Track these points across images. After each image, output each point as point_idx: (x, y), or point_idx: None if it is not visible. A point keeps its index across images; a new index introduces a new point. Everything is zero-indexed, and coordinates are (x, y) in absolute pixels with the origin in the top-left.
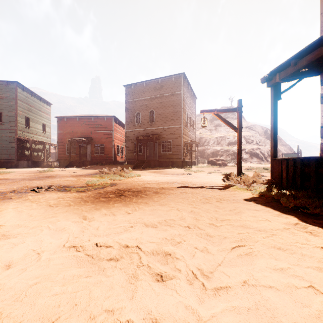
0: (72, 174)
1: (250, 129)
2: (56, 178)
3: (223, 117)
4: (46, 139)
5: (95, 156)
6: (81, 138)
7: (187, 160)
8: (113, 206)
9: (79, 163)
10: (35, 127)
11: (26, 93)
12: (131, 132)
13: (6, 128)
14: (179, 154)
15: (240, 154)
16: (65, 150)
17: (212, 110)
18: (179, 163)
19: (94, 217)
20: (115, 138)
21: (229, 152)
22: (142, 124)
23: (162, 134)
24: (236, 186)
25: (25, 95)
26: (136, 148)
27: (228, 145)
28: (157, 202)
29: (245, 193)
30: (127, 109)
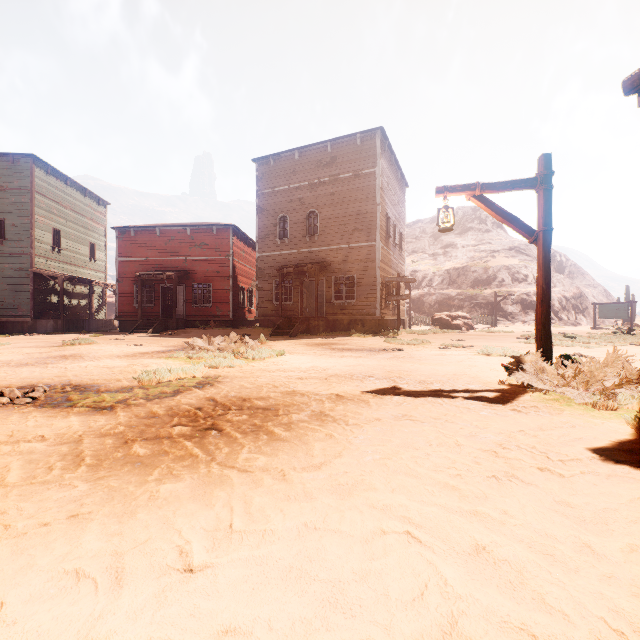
0: (126, 351)
1: (518, 253)
2: (82, 361)
3: (460, 228)
4: (97, 275)
5: (194, 310)
6: (164, 270)
7: (390, 318)
8: (152, 498)
9: (159, 323)
10: (72, 251)
11: (54, 179)
12: (269, 259)
13: (11, 251)
14: (372, 304)
15: (547, 301)
16: (132, 296)
17: (468, 187)
18: (372, 324)
19: (3, 604)
20: (235, 270)
21: (476, 300)
22: (292, 242)
23: (334, 262)
24: (548, 391)
25: (51, 184)
26: (279, 292)
27: (473, 285)
28: (323, 468)
29: (603, 423)
30: (261, 210)
